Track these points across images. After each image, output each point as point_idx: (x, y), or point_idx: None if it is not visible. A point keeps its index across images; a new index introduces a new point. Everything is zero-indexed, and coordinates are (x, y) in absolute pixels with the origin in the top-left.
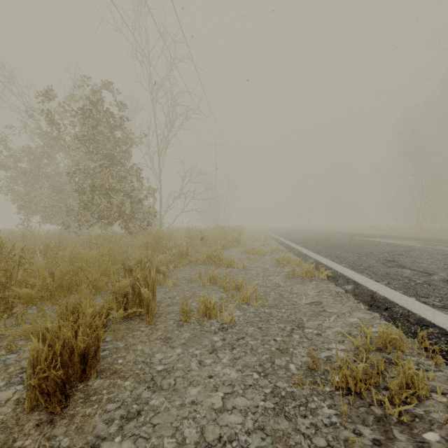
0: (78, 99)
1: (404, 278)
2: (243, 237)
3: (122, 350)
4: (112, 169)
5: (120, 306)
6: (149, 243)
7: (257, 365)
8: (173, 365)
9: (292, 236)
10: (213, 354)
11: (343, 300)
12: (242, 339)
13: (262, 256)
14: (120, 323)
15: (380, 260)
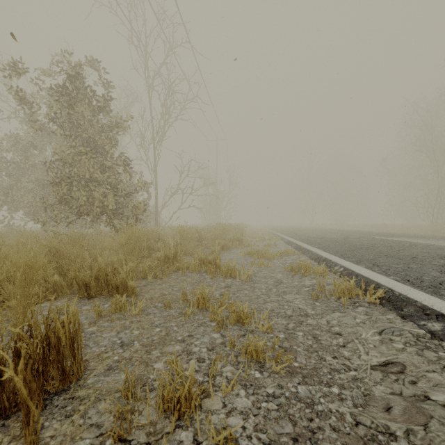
0: (50, 72)
1: None
2: (246, 236)
3: None
4: (90, 156)
5: None
6: (121, 245)
7: None
8: None
9: (300, 235)
10: None
11: (444, 361)
12: None
13: (269, 260)
14: None
15: (442, 269)
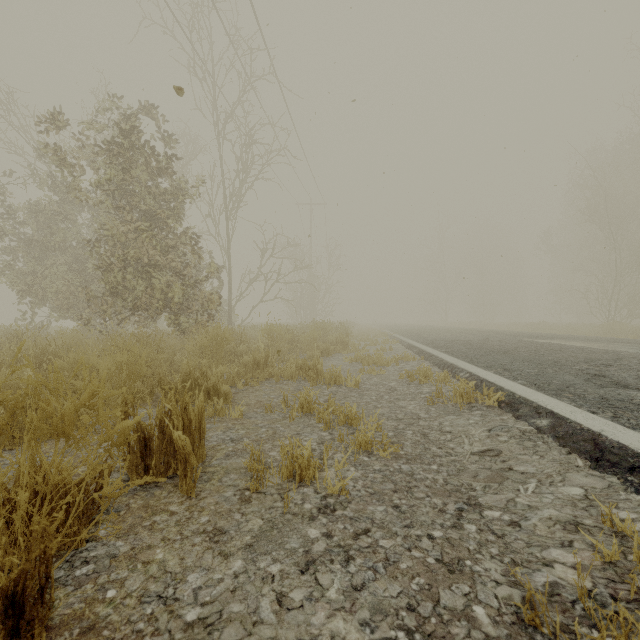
0: (101, 126)
1: (639, 408)
2: (352, 338)
3: (123, 562)
4: (152, 234)
5: (136, 462)
6: (205, 346)
7: (404, 609)
8: (221, 607)
9: (425, 336)
10: (308, 575)
11: (538, 447)
12: (365, 535)
13: (383, 367)
14: (134, 493)
15: (579, 373)
